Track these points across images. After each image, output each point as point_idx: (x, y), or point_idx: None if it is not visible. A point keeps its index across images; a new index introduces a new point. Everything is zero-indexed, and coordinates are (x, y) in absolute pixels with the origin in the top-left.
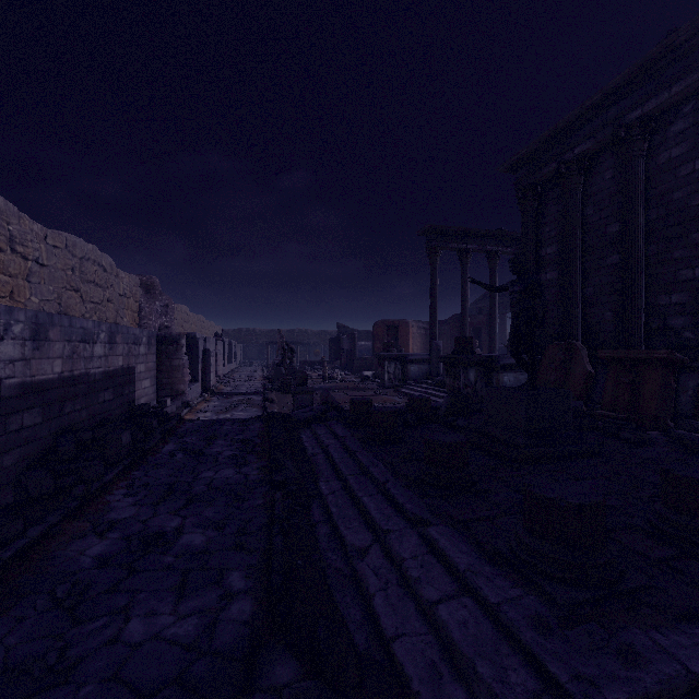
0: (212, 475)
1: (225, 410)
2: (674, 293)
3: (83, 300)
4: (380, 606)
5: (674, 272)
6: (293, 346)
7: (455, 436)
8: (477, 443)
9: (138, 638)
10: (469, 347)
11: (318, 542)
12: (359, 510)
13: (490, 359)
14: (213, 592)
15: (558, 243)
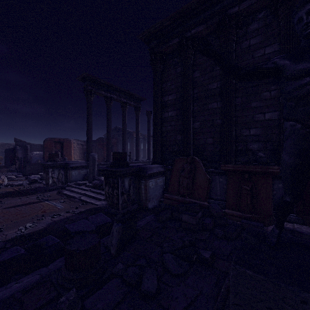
0: None
1: None
2: (252, 128)
3: None
4: None
5: (252, 115)
6: None
7: None
8: None
9: None
10: (124, 161)
11: None
12: None
13: (140, 170)
14: None
15: (176, 93)
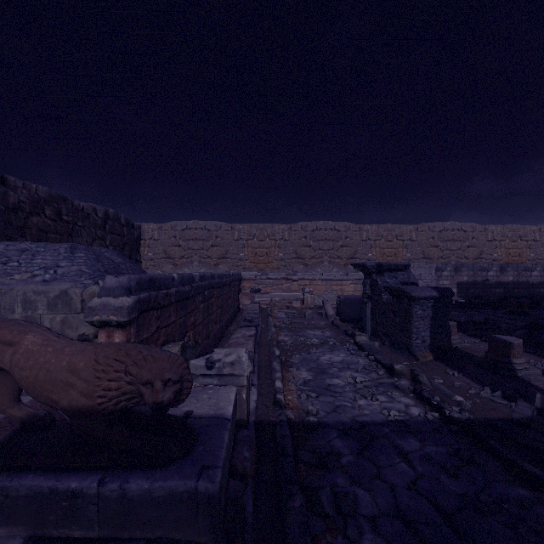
0: None
1: None
2: None
3: None
4: None
5: None
6: None
7: None
8: None
9: None
10: None
11: None
12: None
13: None
14: None
15: None
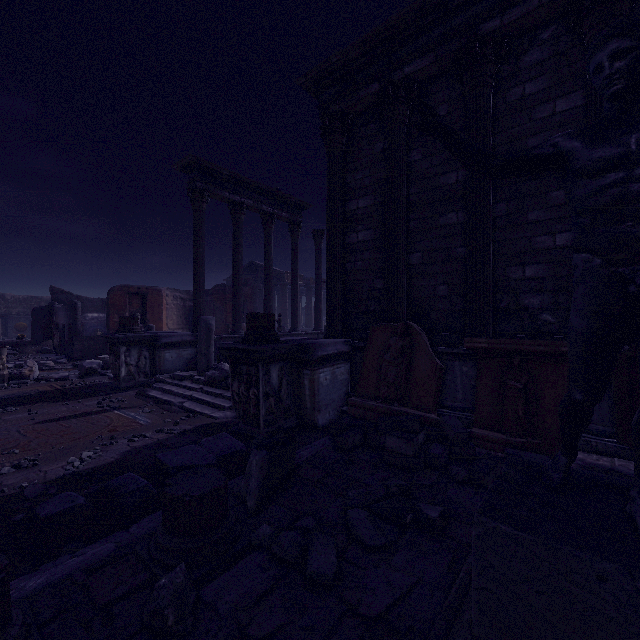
0: None
1: None
2: (529, 264)
3: None
4: None
5: (529, 238)
6: None
7: None
8: None
9: None
10: (271, 331)
11: None
12: None
13: (301, 349)
14: None
15: (374, 194)
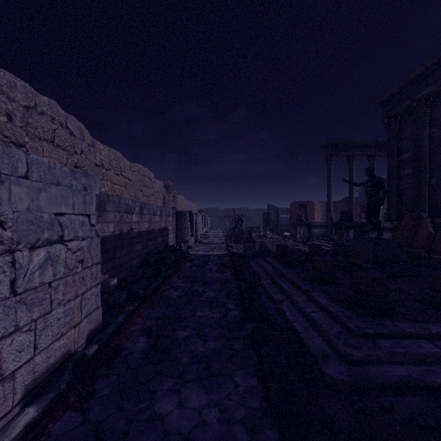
0: (211, 275)
1: (208, 250)
2: None
3: (143, 195)
4: (288, 314)
5: None
6: (242, 217)
7: (328, 258)
8: (346, 267)
9: (200, 315)
10: (349, 217)
11: (262, 299)
12: (280, 289)
13: (364, 225)
14: (222, 308)
15: (412, 150)
